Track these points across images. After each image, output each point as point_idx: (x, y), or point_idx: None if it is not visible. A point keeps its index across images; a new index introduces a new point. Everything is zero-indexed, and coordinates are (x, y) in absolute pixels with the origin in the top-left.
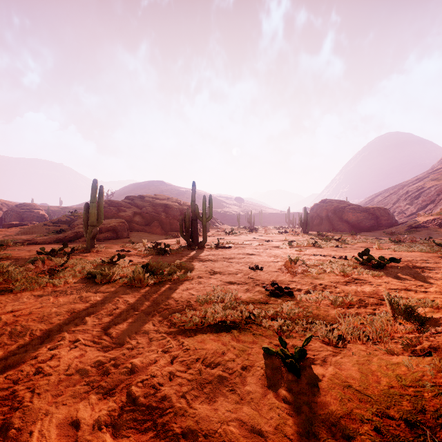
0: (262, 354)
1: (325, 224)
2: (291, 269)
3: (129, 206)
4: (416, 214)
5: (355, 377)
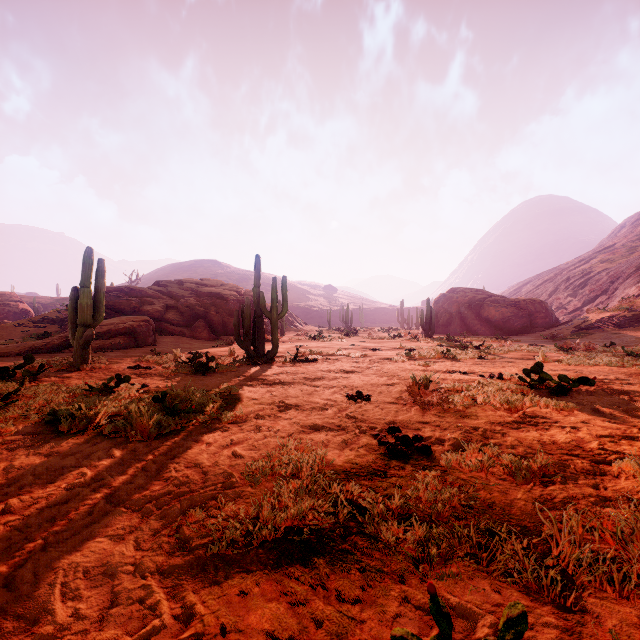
0: None
1: (456, 324)
2: (421, 400)
3: (159, 295)
4: (581, 310)
5: None
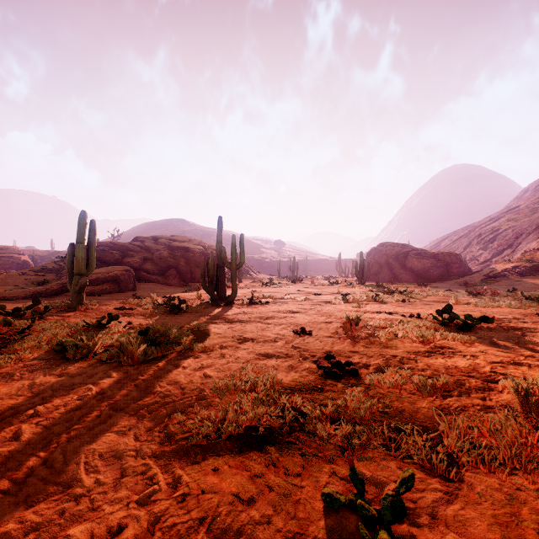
0: (321, 502)
1: (385, 273)
2: (352, 334)
3: (138, 249)
4: (490, 261)
5: None
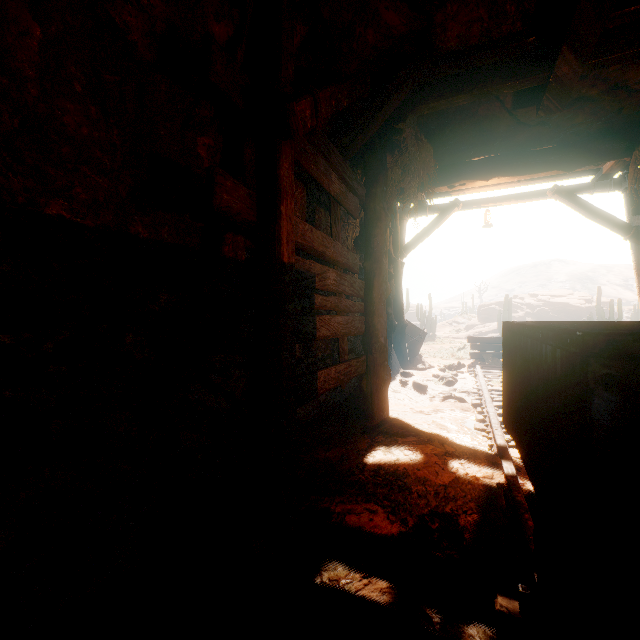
0: None
1: None
2: None
3: (519, 306)
4: None
5: None
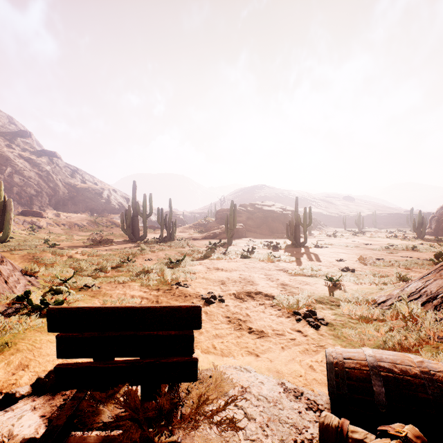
0: (324, 282)
1: None
2: (362, 261)
3: (243, 212)
4: None
5: (356, 288)
